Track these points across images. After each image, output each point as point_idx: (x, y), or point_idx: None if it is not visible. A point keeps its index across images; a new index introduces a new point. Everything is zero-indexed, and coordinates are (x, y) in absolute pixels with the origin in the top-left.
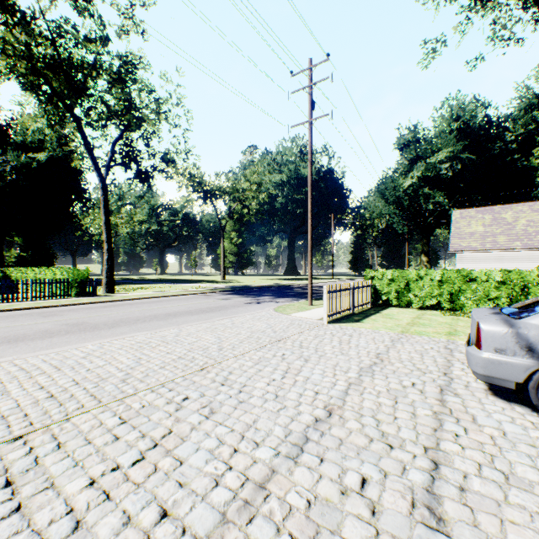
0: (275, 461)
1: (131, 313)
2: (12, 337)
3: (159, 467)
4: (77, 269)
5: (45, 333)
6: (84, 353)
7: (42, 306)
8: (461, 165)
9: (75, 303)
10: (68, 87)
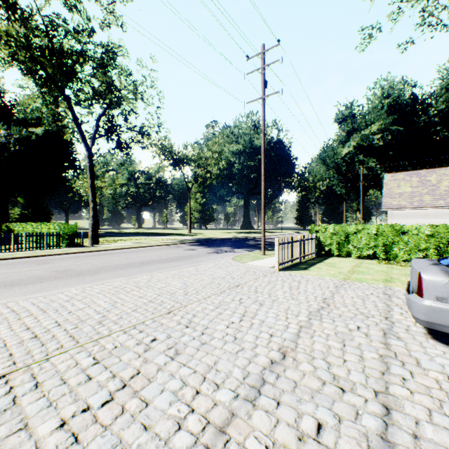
0: (235, 403)
1: (111, 261)
2: (9, 282)
3: (126, 409)
4: (67, 224)
5: (37, 279)
6: (68, 296)
7: (37, 255)
8: (390, 136)
9: (65, 253)
10: (60, 71)
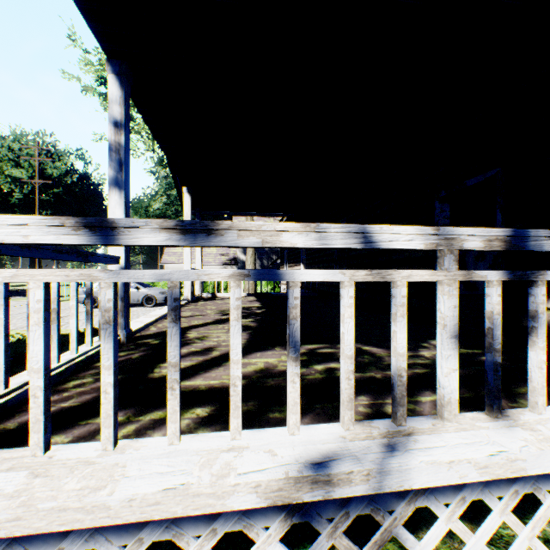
0: None
1: None
2: None
3: None
4: None
5: None
6: None
7: None
8: None
9: None
10: None
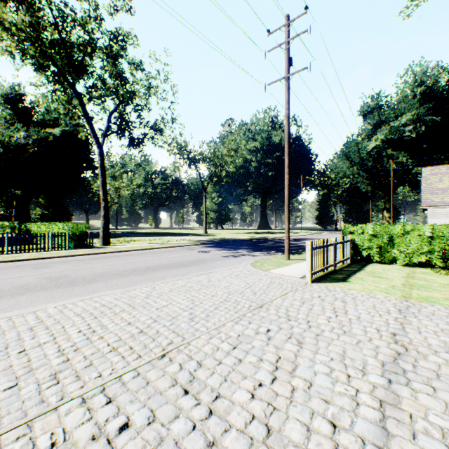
0: None
1: (114, 266)
2: None
3: None
4: (76, 224)
5: (20, 289)
6: (37, 320)
7: (40, 257)
8: (424, 127)
9: (70, 255)
10: (69, 64)
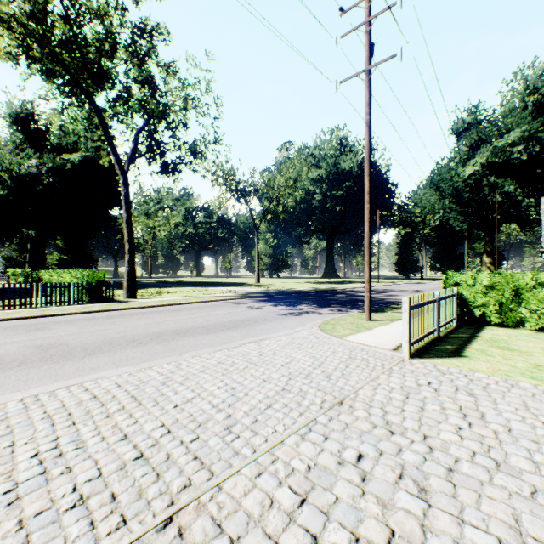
0: None
1: (133, 328)
2: None
3: None
4: (91, 271)
5: None
6: None
7: (42, 314)
8: (538, 146)
9: (81, 311)
10: (83, 68)
